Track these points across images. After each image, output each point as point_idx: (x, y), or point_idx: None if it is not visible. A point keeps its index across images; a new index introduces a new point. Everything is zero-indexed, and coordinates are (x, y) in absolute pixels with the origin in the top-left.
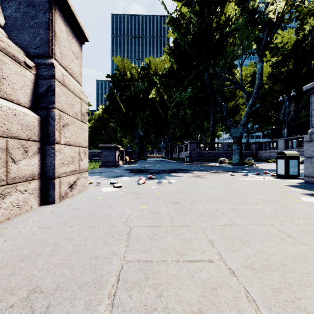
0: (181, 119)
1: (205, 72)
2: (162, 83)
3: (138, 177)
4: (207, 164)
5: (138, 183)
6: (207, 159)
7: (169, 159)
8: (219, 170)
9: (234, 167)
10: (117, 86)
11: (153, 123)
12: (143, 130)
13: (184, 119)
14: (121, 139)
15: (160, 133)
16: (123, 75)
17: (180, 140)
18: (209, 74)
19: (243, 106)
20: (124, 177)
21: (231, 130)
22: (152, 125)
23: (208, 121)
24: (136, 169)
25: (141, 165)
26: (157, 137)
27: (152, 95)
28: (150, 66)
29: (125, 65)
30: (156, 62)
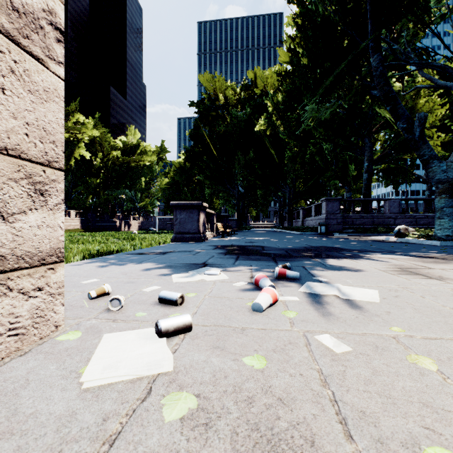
0: (308, 163)
1: (373, 54)
2: (275, 106)
3: (245, 271)
4: (368, 238)
5: (255, 307)
6: (359, 228)
7: (286, 229)
8: (430, 253)
9: (444, 245)
10: (206, 118)
11: (261, 172)
12: (244, 183)
13: (311, 164)
14: (211, 199)
15: (272, 188)
16: (214, 101)
17: (304, 198)
18: (381, 57)
19: (430, 130)
20: (209, 272)
21: (432, 167)
22: (259, 176)
23: (355, 165)
24: (237, 246)
25: (244, 238)
26: (266, 194)
27: (260, 126)
28: (255, 84)
29: (217, 84)
30: (264, 75)
